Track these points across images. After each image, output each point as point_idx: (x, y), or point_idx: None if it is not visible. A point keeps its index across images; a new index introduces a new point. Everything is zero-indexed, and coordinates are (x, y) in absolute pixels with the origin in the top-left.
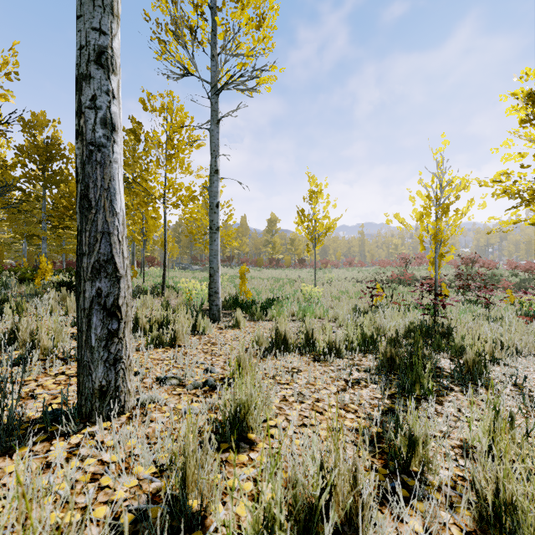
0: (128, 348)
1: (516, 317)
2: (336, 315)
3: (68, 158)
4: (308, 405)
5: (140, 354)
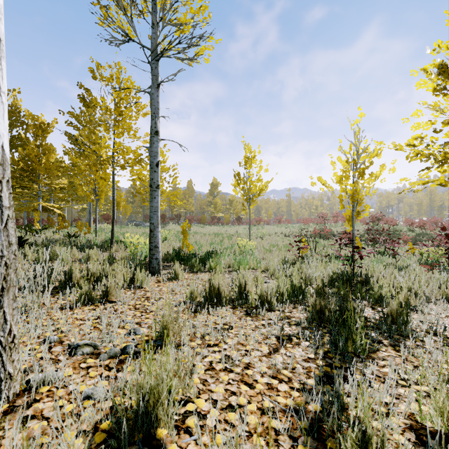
0: (9, 320)
1: (418, 265)
2: (268, 266)
3: (27, 125)
4: (236, 374)
5: (64, 314)
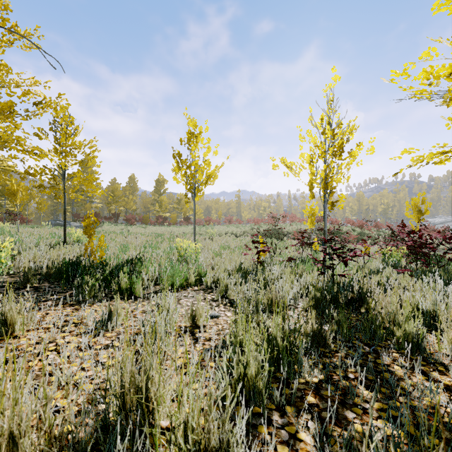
0: None
1: (388, 268)
2: (217, 279)
3: None
4: None
5: None
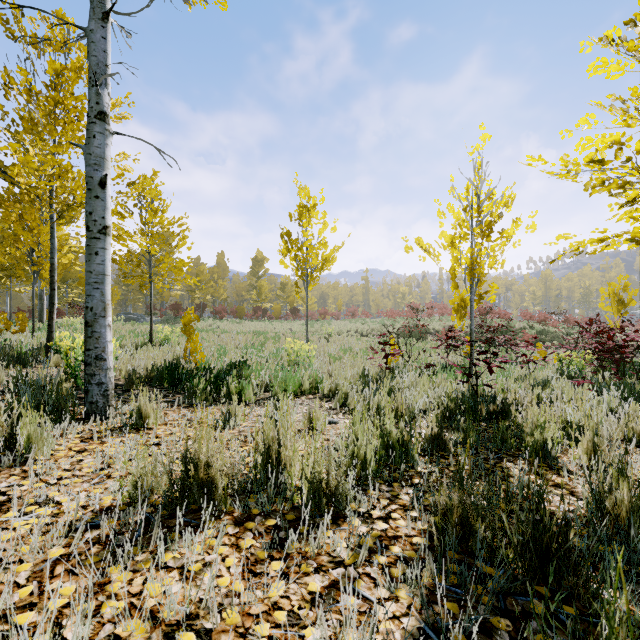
0: None
1: (562, 379)
2: (335, 387)
3: None
4: None
5: None
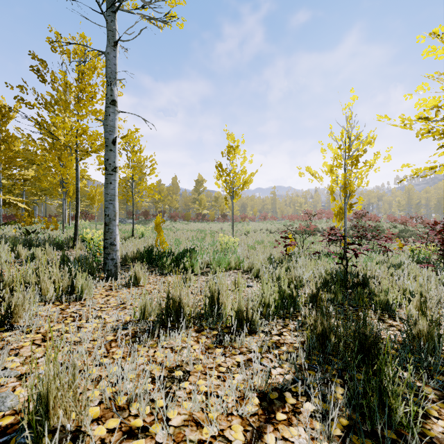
0: None
1: (412, 263)
2: (251, 265)
3: None
4: None
5: None
